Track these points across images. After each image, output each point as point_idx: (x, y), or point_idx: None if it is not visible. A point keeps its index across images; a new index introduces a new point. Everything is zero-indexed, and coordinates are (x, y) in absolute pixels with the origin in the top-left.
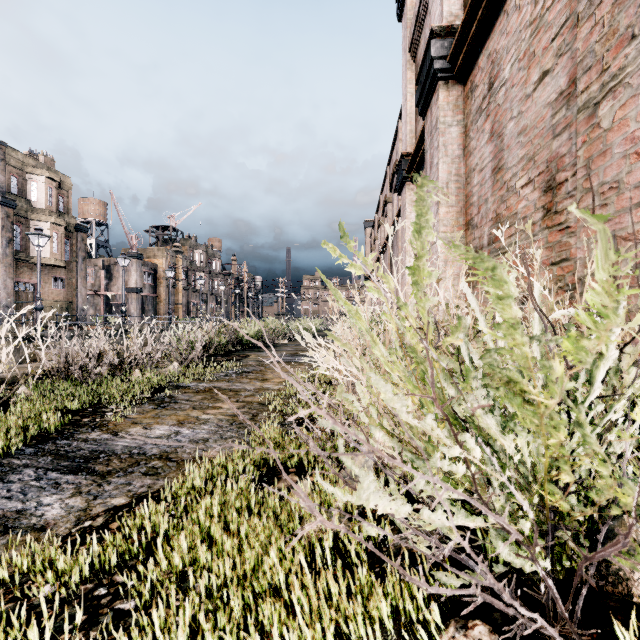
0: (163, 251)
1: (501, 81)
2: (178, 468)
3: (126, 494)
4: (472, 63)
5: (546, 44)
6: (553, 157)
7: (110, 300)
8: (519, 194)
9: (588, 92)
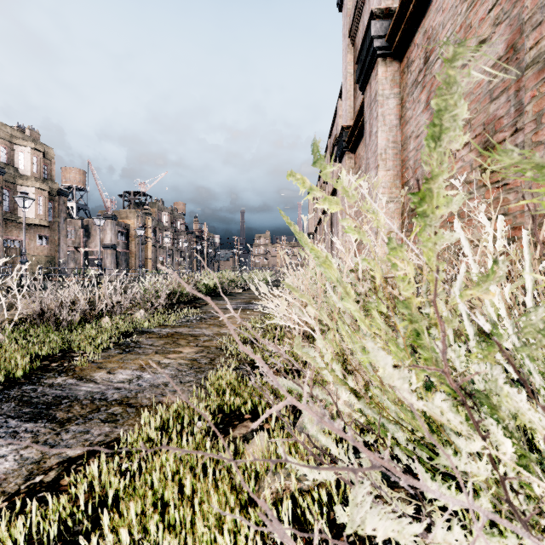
0: (134, 213)
1: (437, 54)
2: (137, 414)
3: (82, 444)
4: (408, 41)
5: (483, 15)
6: (490, 119)
7: (88, 255)
8: (455, 156)
9: (538, 47)
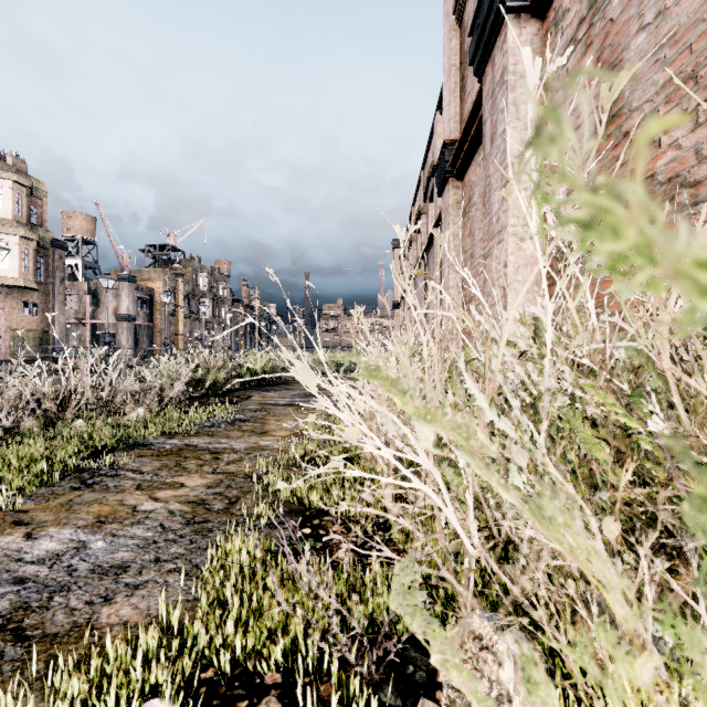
0: (160, 273)
1: None
2: (17, 669)
3: None
4: None
5: None
6: None
7: (97, 330)
8: (659, 143)
9: None
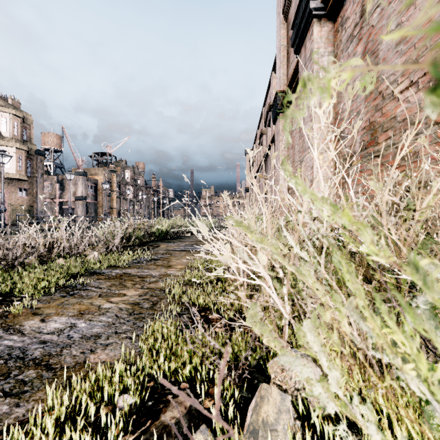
0: (102, 170)
1: (375, 3)
2: (51, 382)
3: None
4: (342, 1)
5: None
6: None
7: (63, 205)
8: (398, 99)
9: None
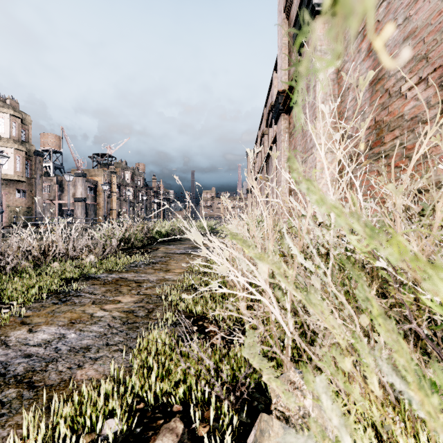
0: (101, 171)
1: None
2: (32, 403)
3: None
4: None
5: None
6: None
7: (62, 207)
8: (406, 96)
9: None
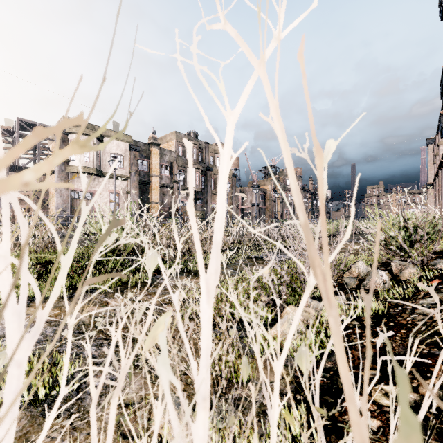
0: (269, 181)
1: None
2: None
3: None
4: None
5: None
6: None
7: (243, 210)
8: None
9: None
